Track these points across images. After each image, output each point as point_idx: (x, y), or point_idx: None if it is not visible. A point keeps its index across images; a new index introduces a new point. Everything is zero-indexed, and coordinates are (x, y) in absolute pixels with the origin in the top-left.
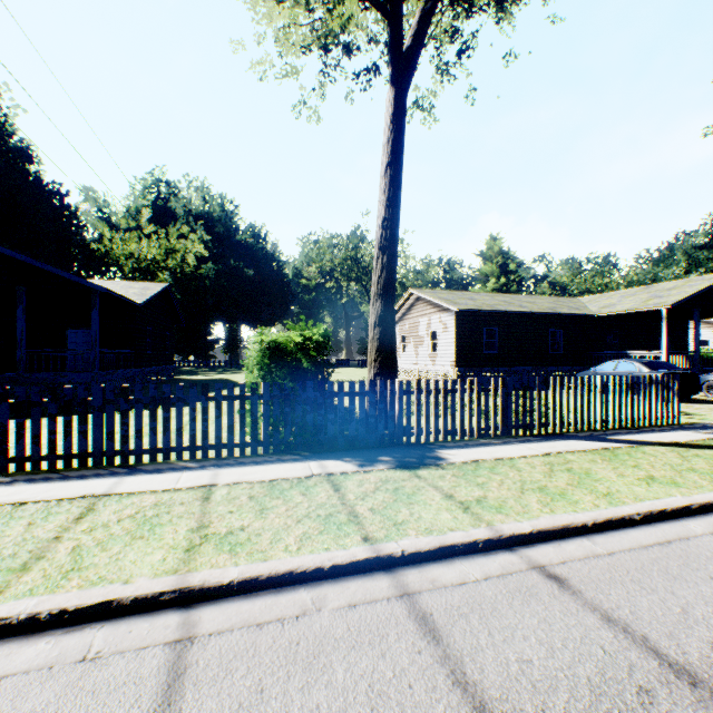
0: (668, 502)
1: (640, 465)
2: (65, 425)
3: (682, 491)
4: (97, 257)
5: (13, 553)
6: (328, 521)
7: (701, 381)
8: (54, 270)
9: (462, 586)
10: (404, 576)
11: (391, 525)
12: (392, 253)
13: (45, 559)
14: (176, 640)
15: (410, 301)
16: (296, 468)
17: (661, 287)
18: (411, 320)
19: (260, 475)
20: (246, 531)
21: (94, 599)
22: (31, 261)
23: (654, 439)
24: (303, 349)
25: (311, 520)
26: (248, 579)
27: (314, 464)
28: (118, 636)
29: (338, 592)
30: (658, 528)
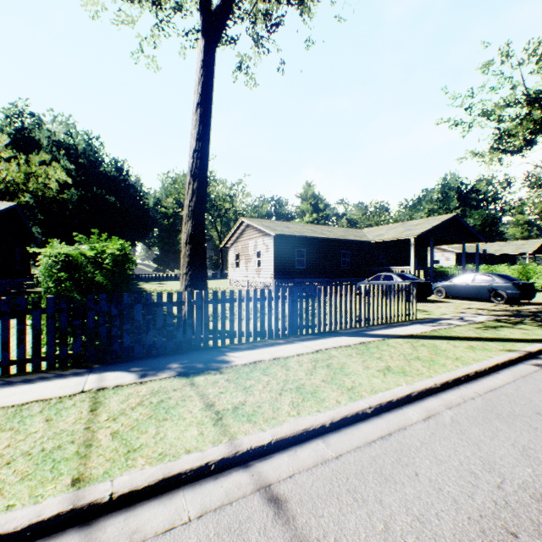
0: (396, 393)
1: (383, 356)
2: None
3: (407, 380)
4: None
5: None
6: (47, 459)
7: (433, 287)
8: None
9: (166, 535)
10: (102, 531)
11: (123, 453)
12: (202, 180)
13: None
14: None
15: (242, 227)
16: (69, 384)
17: (411, 224)
18: (243, 242)
19: (17, 397)
20: None
21: None
22: None
23: (398, 332)
24: (95, 262)
25: (26, 460)
26: None
27: (94, 377)
28: None
29: None
30: (385, 419)
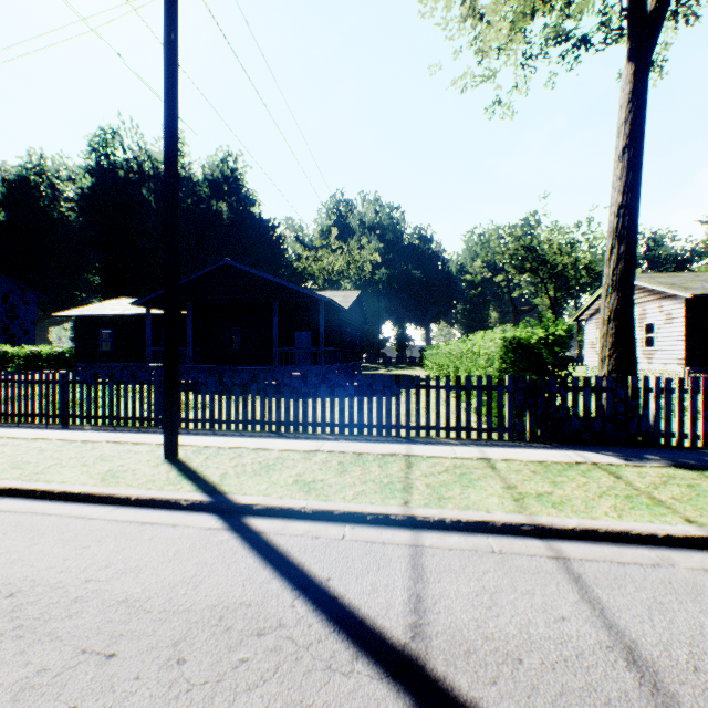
0: None
1: None
2: (358, 402)
3: None
4: (298, 274)
5: (389, 481)
6: (630, 501)
7: None
8: (296, 287)
9: None
10: None
11: None
12: (630, 241)
13: (414, 489)
14: (553, 556)
15: None
16: (554, 454)
17: None
18: None
19: (522, 456)
20: (554, 496)
21: (475, 518)
22: (283, 282)
23: None
24: (546, 345)
25: (611, 497)
26: (587, 529)
27: (570, 453)
28: (505, 544)
29: (681, 557)
30: None
